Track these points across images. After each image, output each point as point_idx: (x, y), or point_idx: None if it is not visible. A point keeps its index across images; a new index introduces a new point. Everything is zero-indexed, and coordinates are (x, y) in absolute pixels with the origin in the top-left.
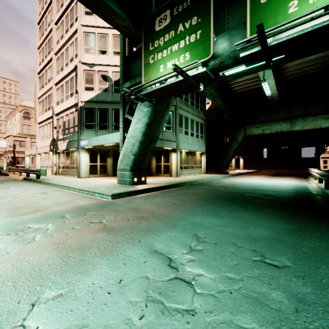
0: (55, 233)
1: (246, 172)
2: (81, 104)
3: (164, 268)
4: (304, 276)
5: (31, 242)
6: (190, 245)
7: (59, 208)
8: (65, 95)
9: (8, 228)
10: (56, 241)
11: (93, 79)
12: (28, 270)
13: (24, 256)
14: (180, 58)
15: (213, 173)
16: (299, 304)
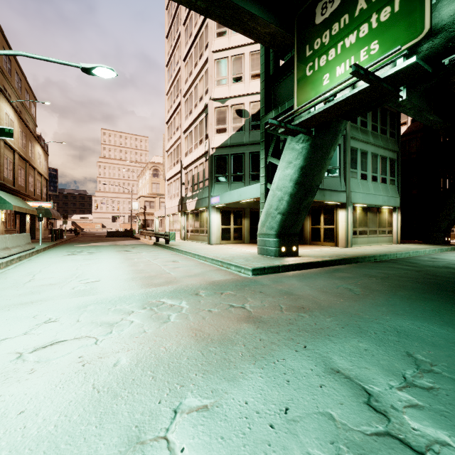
0: (190, 315)
1: None
2: (212, 152)
3: (359, 407)
4: None
5: (166, 322)
6: (404, 373)
7: (191, 282)
8: (194, 144)
9: (143, 300)
10: (192, 325)
11: (226, 118)
12: (166, 359)
13: (161, 339)
14: (359, 54)
15: (415, 242)
16: None
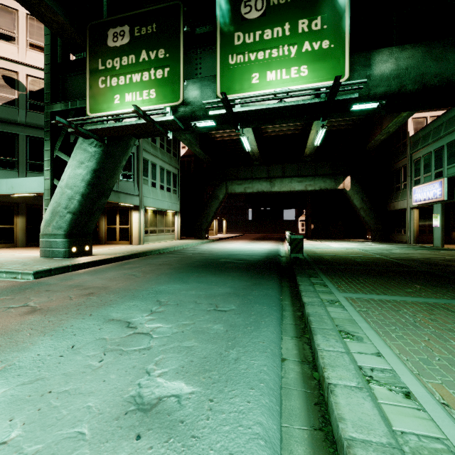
0: None
1: (229, 237)
2: None
3: (122, 329)
4: (241, 313)
5: None
6: (152, 309)
7: None
8: None
9: None
10: None
11: None
12: None
13: None
14: (143, 93)
15: (189, 238)
16: (230, 327)
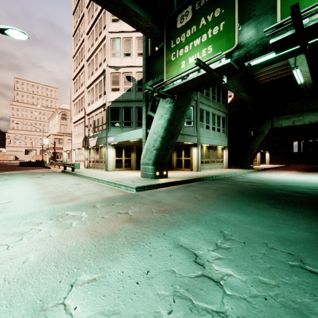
0: (88, 221)
1: (273, 168)
2: (109, 104)
3: (190, 264)
4: None
5: (69, 227)
6: (216, 242)
7: (91, 198)
8: (95, 97)
9: (51, 214)
10: (89, 228)
11: (119, 81)
12: (67, 253)
13: (64, 240)
14: (202, 52)
15: (235, 168)
16: None
